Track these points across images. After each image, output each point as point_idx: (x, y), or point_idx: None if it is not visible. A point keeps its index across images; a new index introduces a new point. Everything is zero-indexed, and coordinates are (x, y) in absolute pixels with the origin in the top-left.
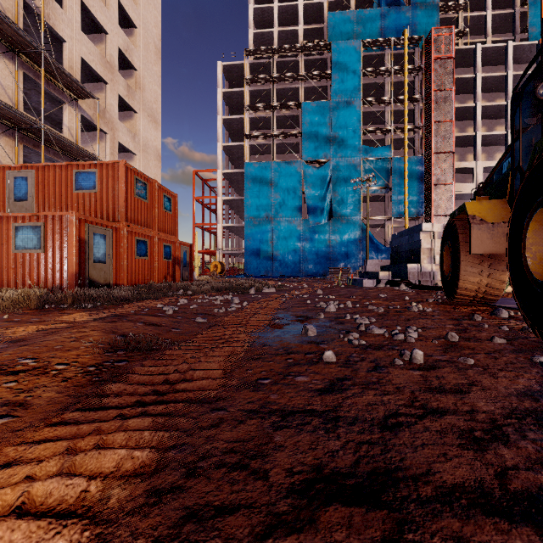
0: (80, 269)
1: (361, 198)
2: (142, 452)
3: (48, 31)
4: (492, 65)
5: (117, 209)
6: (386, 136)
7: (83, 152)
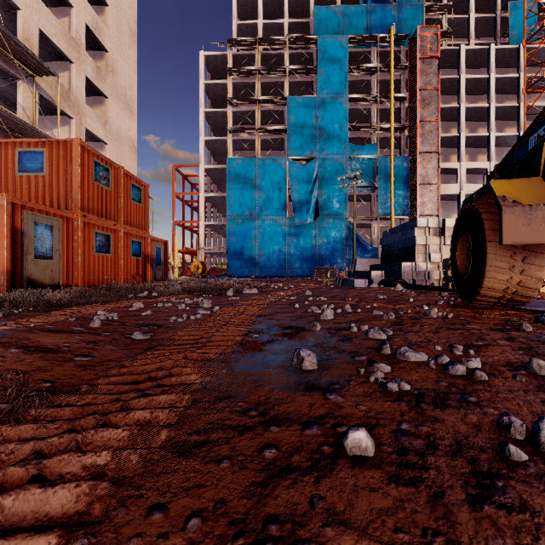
0: (14, 266)
1: (347, 197)
2: None
3: None
4: (474, 68)
5: (70, 195)
6: (372, 134)
7: (40, 135)
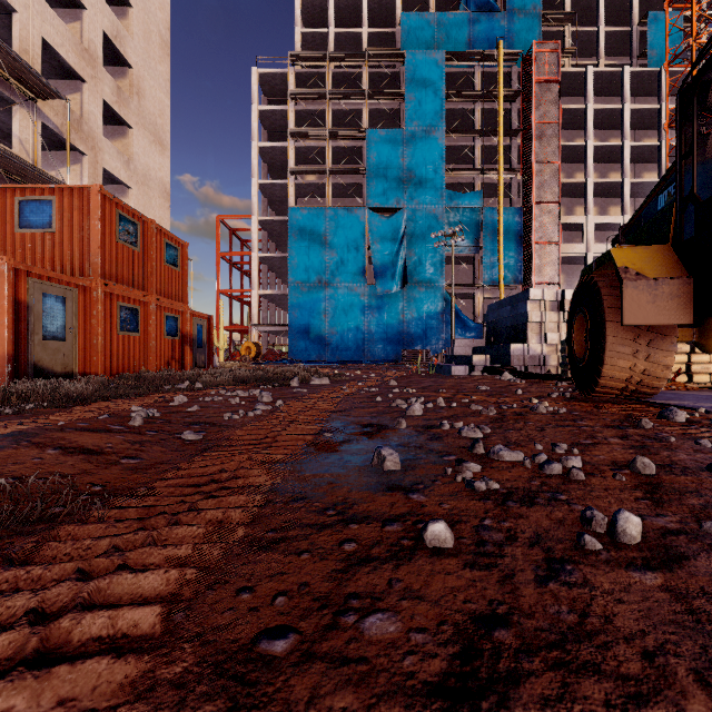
0: (17, 349)
1: (443, 260)
2: None
3: None
4: (605, 96)
5: (87, 258)
6: (476, 179)
7: (43, 177)
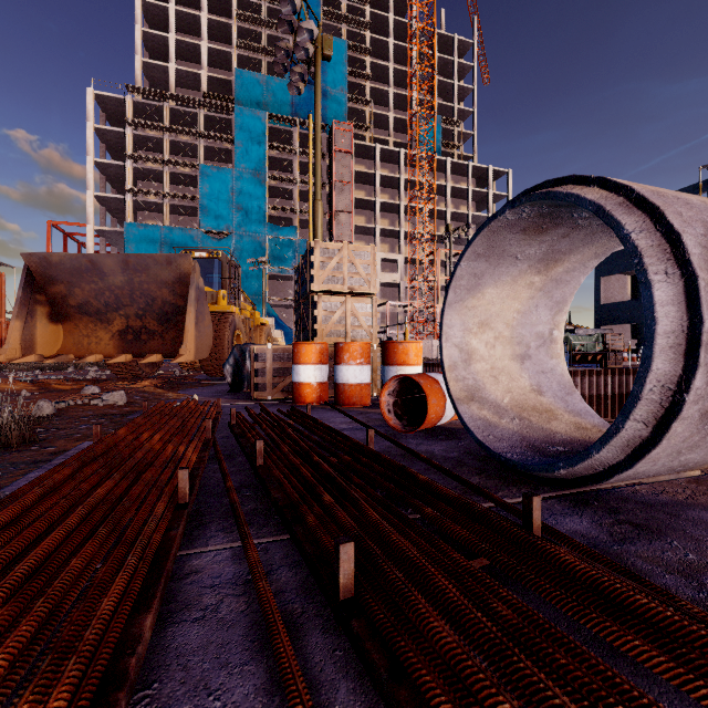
0: None
1: (266, 278)
2: None
3: None
4: (394, 164)
5: None
6: (295, 215)
7: None
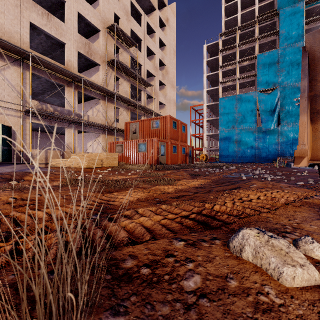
0: (157, 158)
1: None
2: (209, 180)
3: (136, 63)
4: None
5: (166, 134)
6: None
7: (149, 110)
